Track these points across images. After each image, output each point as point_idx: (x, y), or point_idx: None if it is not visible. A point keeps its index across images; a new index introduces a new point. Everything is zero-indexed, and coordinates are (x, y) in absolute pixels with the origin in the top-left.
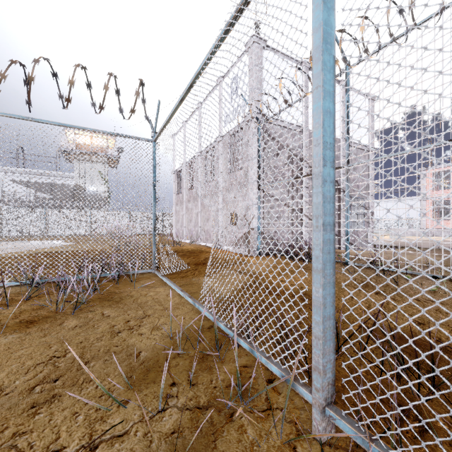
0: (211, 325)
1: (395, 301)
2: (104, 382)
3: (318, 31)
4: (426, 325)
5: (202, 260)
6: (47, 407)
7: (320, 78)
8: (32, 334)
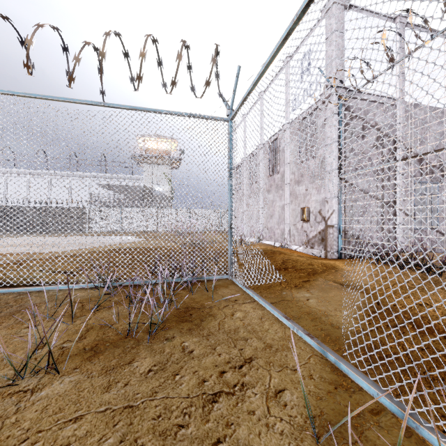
0: (375, 409)
1: None
2: None
3: None
4: None
5: (280, 263)
6: None
7: None
8: (93, 380)
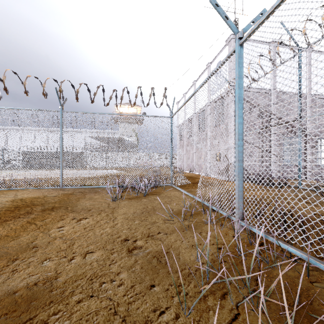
0: (201, 205)
1: (315, 206)
2: (163, 214)
3: (236, 96)
4: (322, 215)
5: (196, 181)
6: (149, 216)
7: (237, 112)
8: (132, 201)
